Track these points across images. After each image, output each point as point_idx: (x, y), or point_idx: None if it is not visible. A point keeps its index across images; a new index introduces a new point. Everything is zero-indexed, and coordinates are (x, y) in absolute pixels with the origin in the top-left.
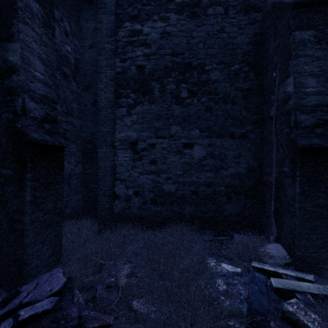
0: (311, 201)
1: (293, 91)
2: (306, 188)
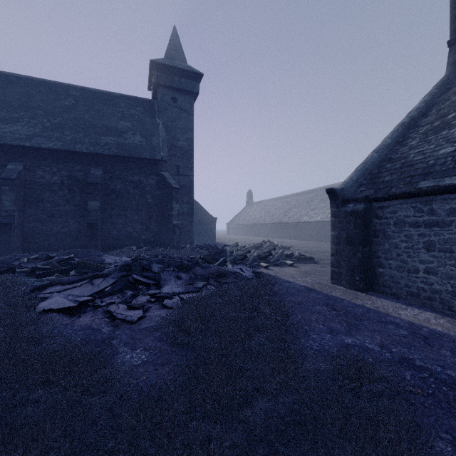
0: (4, 238)
1: (1, 205)
2: (2, 235)
